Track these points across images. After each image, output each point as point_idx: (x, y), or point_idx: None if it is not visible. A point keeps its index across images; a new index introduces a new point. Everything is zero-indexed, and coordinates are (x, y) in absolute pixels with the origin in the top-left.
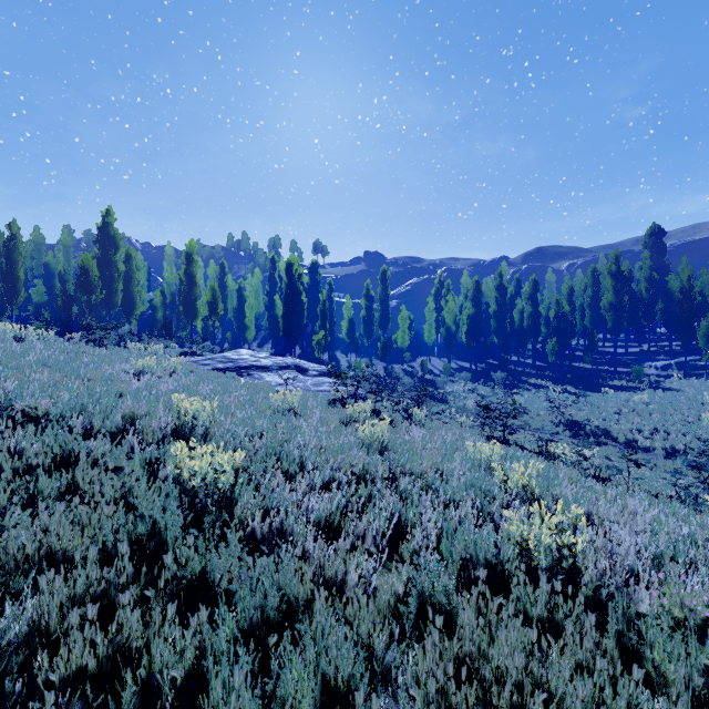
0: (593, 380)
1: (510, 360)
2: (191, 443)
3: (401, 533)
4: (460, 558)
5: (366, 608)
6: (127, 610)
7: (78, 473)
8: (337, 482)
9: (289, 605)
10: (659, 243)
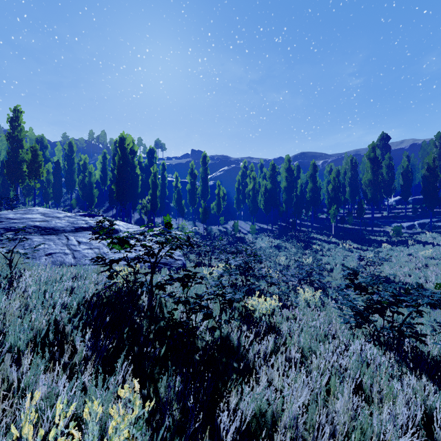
0: (361, 237)
1: None
2: None
3: None
4: None
5: None
6: None
7: None
8: None
9: None
10: (386, 145)
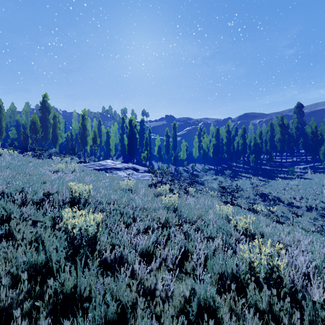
0: (271, 174)
1: (232, 165)
2: (74, 209)
3: (185, 255)
4: (218, 273)
5: (167, 311)
6: (20, 321)
7: (12, 226)
8: (152, 228)
9: (123, 307)
10: (301, 111)
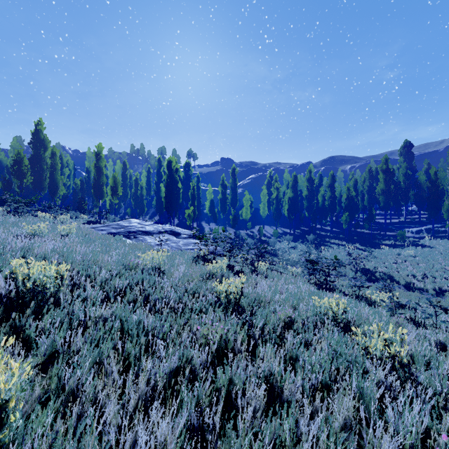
0: (372, 240)
1: (315, 227)
2: None
3: None
4: None
5: None
6: None
7: None
8: (188, 370)
9: None
10: (409, 152)
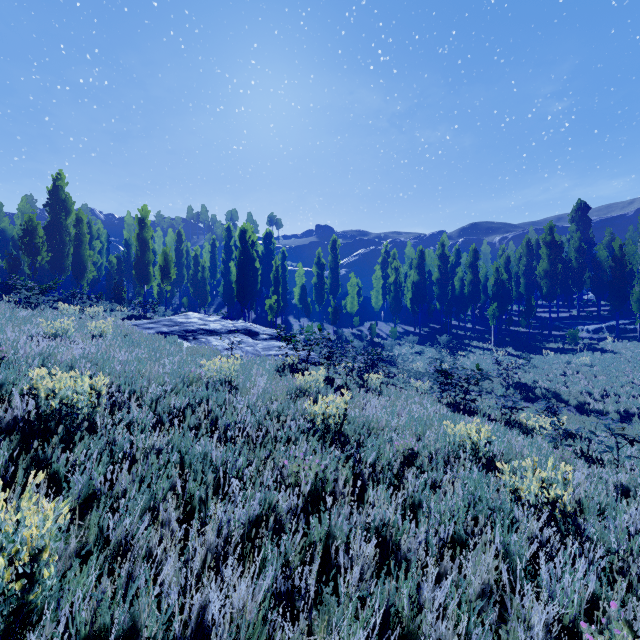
0: (530, 343)
1: (451, 324)
2: None
3: (388, 636)
4: None
5: None
6: None
7: None
8: (272, 518)
9: None
10: (585, 217)
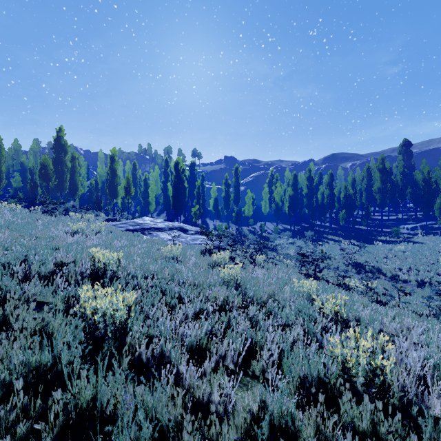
0: (368, 236)
1: (315, 224)
2: (96, 286)
3: (251, 351)
4: (298, 377)
5: (226, 435)
6: None
7: (8, 310)
8: (205, 312)
9: (163, 429)
10: (408, 151)
